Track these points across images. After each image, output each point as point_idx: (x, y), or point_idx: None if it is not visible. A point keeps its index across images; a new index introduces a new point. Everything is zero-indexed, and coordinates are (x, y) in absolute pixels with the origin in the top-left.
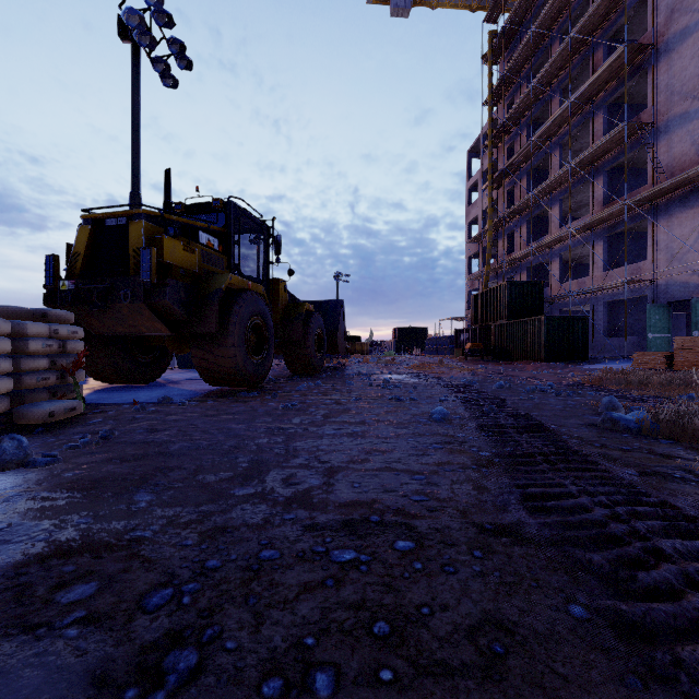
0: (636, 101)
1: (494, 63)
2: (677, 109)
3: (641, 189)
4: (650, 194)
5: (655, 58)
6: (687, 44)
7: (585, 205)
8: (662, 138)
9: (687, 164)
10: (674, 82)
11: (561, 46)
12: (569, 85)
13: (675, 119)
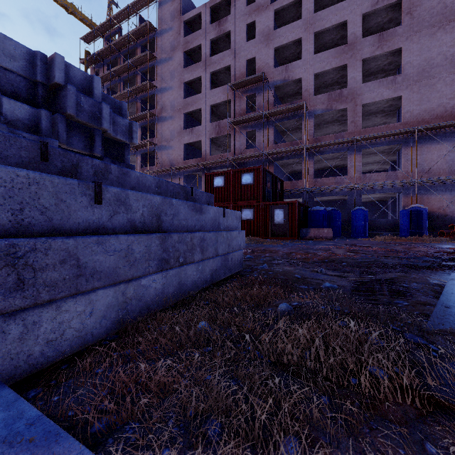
0: (152, 129)
1: (87, 66)
2: (164, 143)
3: (154, 167)
4: (156, 171)
5: (158, 120)
6: (166, 123)
7: (134, 162)
8: (160, 151)
9: (166, 164)
10: (163, 133)
11: (125, 91)
12: (128, 111)
13: (163, 146)
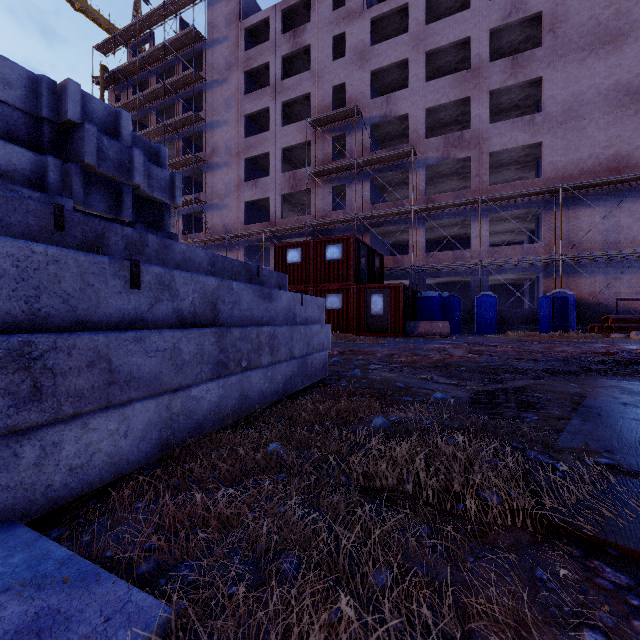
0: (199, 180)
1: (104, 87)
2: (216, 201)
3: (201, 234)
4: (205, 240)
5: (207, 168)
6: (219, 171)
7: (172, 226)
8: (210, 211)
9: (219, 230)
10: (214, 186)
11: (159, 125)
12: None
13: (215, 205)
